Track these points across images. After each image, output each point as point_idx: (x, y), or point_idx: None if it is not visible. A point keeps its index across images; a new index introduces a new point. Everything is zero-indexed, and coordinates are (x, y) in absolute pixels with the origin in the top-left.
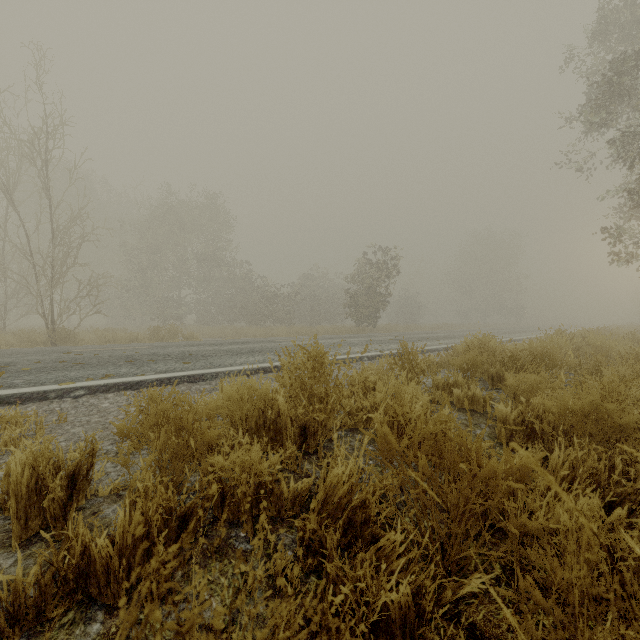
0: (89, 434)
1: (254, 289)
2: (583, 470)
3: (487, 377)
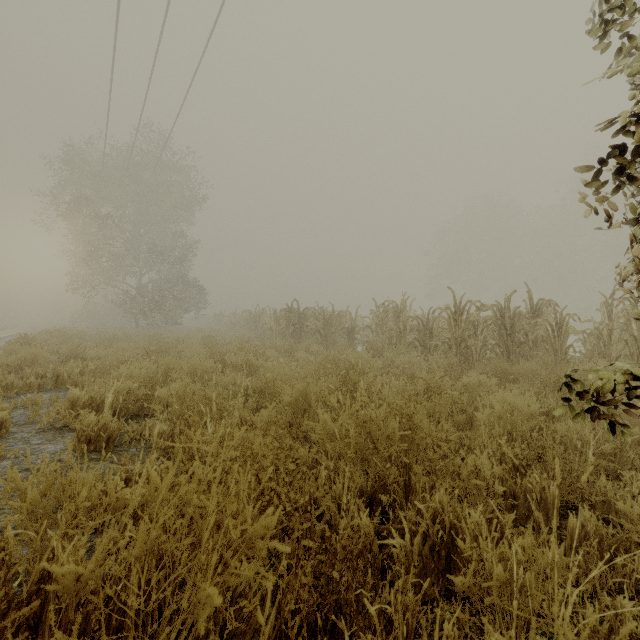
0: None
1: None
2: None
3: None
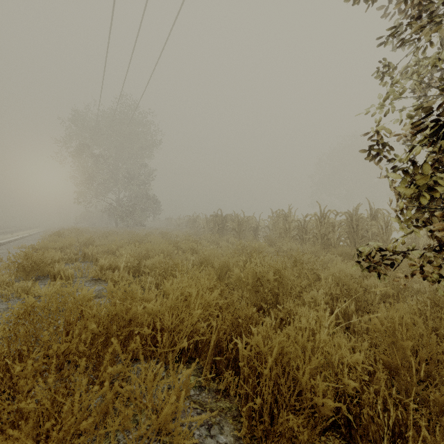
0: None
1: None
2: None
3: None
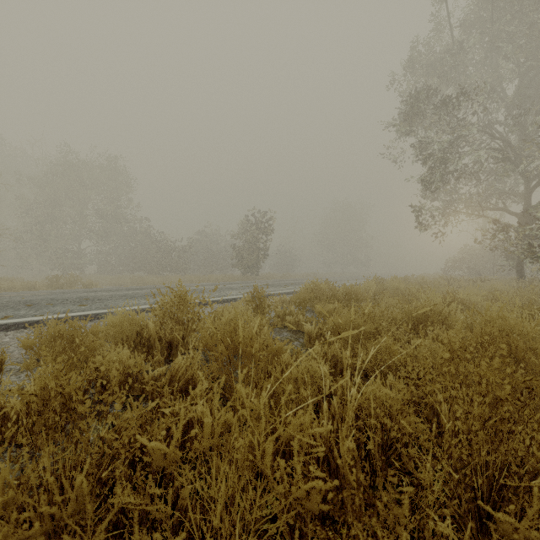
0: None
1: (153, 243)
2: (330, 354)
3: None
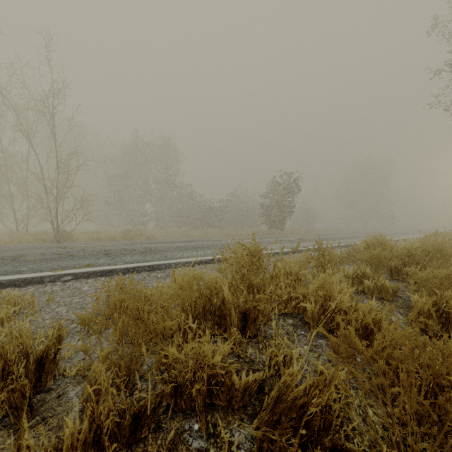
0: (69, 313)
1: (195, 203)
2: None
3: (386, 270)
